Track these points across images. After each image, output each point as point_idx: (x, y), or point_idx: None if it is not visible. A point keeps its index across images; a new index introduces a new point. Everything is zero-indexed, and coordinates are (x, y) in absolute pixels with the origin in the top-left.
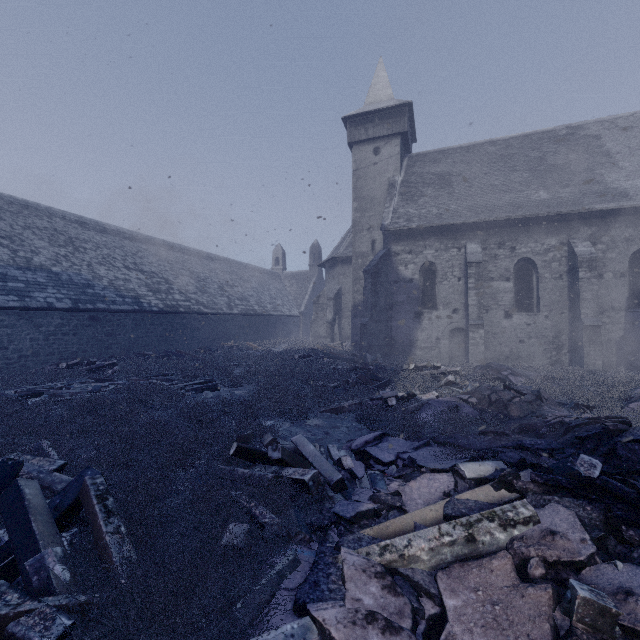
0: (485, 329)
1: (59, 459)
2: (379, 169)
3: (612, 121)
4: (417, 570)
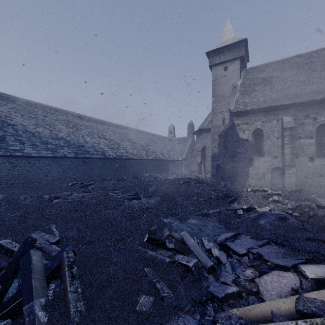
0: (295, 168)
1: (57, 236)
2: (227, 78)
3: None
4: None
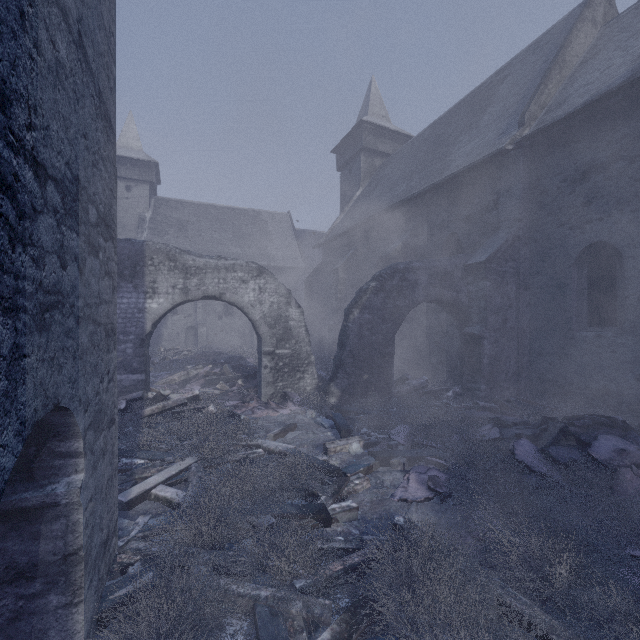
0: (208, 327)
1: None
2: (131, 203)
3: (273, 215)
4: (175, 382)
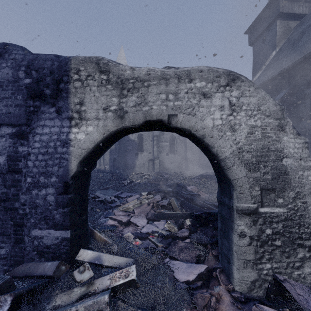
0: (160, 159)
1: None
2: None
3: None
4: (130, 210)
